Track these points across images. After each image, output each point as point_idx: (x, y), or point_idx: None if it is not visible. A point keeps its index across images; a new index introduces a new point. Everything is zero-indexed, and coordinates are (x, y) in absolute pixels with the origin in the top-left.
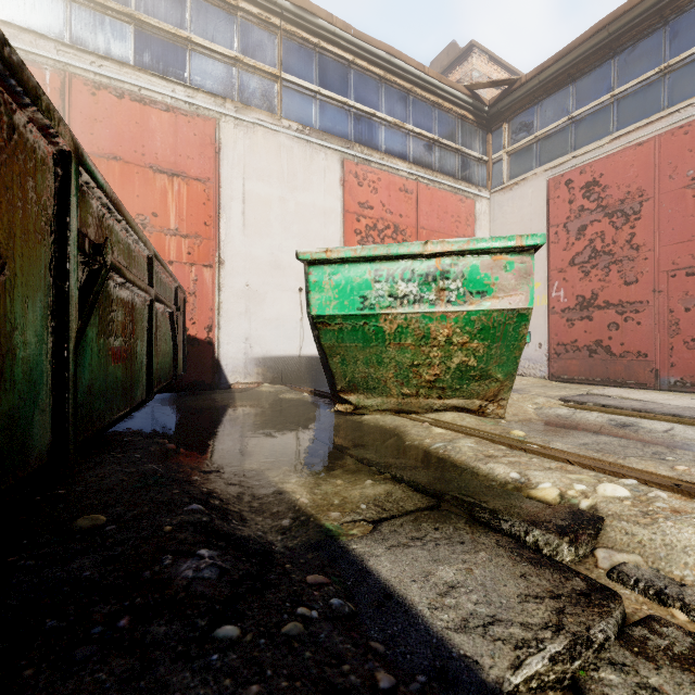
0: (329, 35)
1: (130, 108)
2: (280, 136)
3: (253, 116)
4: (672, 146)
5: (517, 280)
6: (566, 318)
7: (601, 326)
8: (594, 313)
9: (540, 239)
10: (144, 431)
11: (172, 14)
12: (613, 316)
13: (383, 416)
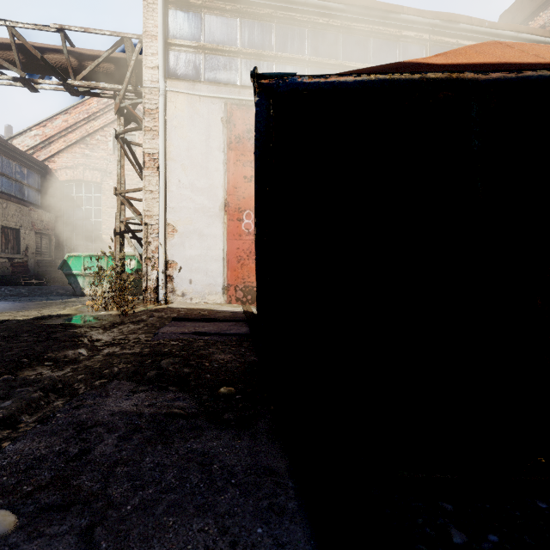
0: (466, 33)
1: None
2: None
3: None
4: None
5: None
6: None
7: None
8: None
9: None
10: None
11: (361, 56)
12: None
13: None
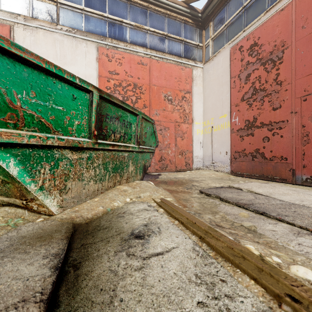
0: None
1: None
2: (55, 34)
3: (36, 23)
4: (304, 3)
5: None
6: (239, 135)
7: (258, 139)
8: (255, 131)
9: None
10: None
11: None
12: (265, 132)
13: None
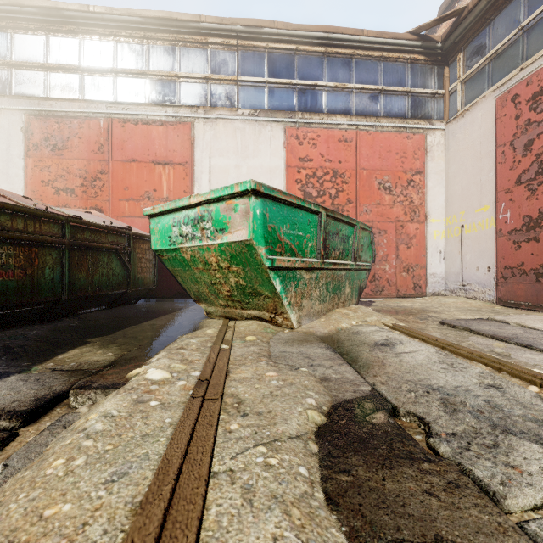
0: (274, 36)
1: (142, 129)
2: (236, 122)
3: (216, 114)
4: None
5: (241, 218)
6: (512, 240)
7: None
8: (541, 233)
9: (248, 185)
10: (96, 318)
11: (167, 64)
12: None
13: (218, 320)
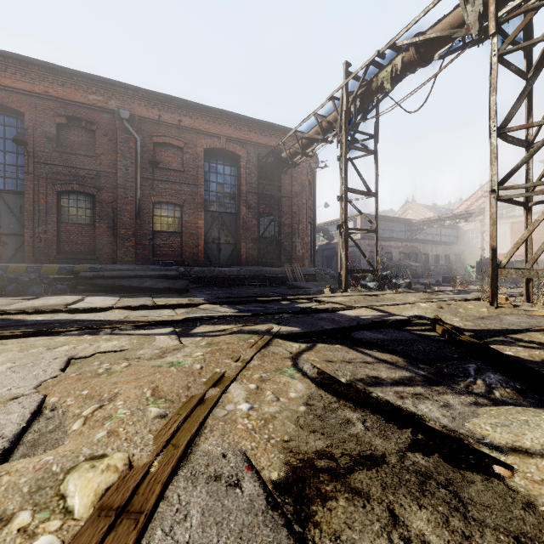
0: None
1: None
2: None
3: None
4: None
5: None
6: None
7: None
8: None
9: None
10: None
11: None
12: None
13: None
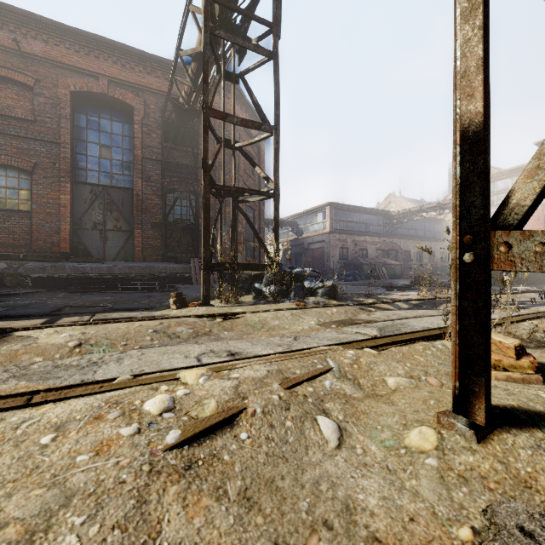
0: None
1: None
2: None
3: None
4: None
5: None
6: None
7: None
8: None
9: None
10: None
11: None
12: None
13: None
